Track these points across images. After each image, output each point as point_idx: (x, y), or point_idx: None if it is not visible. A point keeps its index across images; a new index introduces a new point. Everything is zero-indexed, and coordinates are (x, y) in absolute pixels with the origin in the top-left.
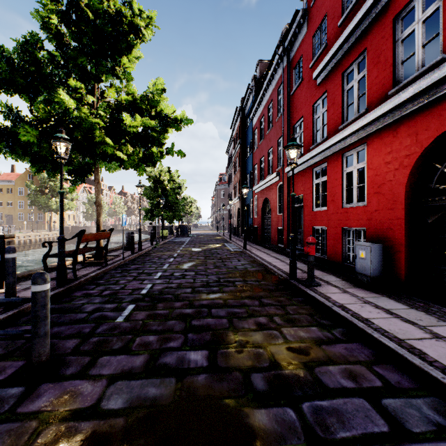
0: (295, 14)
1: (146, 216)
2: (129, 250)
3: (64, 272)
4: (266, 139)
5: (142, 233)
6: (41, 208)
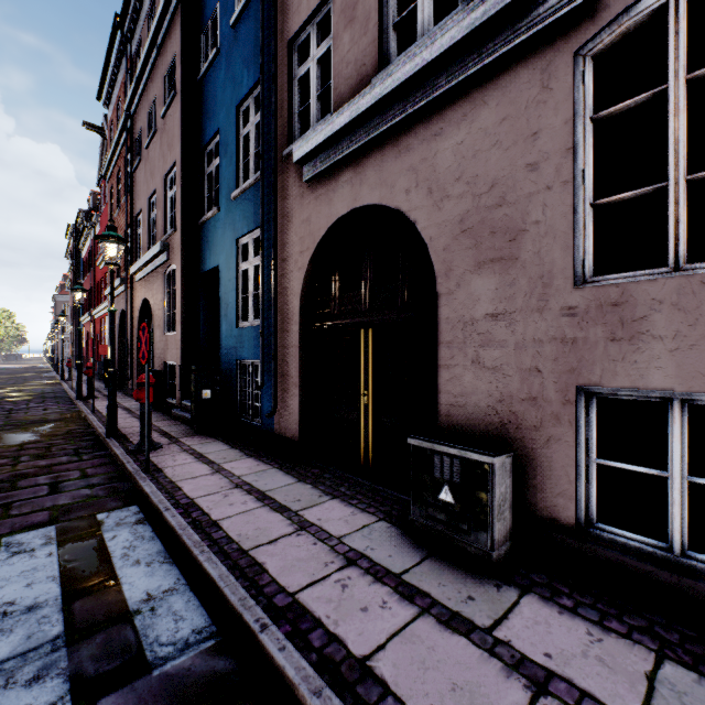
0: (92, 214)
1: None
2: None
3: None
4: (88, 279)
5: None
6: None
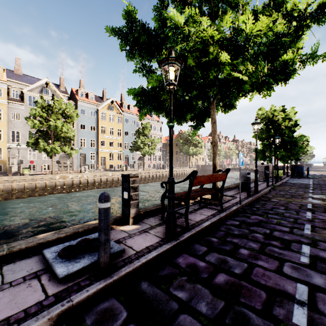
0: None
1: (257, 156)
2: (244, 190)
3: (172, 222)
4: None
5: (251, 172)
6: (185, 154)
